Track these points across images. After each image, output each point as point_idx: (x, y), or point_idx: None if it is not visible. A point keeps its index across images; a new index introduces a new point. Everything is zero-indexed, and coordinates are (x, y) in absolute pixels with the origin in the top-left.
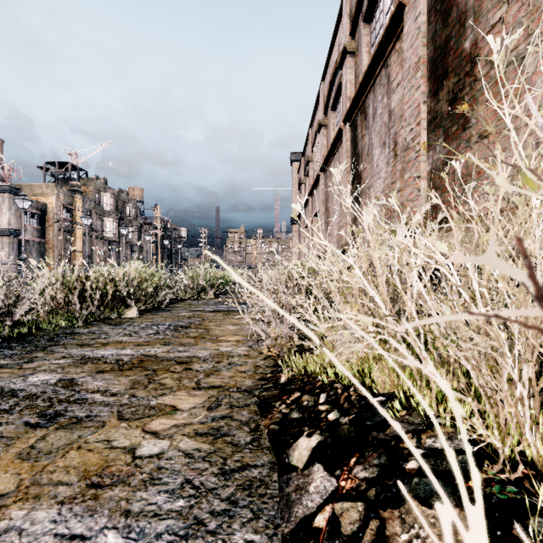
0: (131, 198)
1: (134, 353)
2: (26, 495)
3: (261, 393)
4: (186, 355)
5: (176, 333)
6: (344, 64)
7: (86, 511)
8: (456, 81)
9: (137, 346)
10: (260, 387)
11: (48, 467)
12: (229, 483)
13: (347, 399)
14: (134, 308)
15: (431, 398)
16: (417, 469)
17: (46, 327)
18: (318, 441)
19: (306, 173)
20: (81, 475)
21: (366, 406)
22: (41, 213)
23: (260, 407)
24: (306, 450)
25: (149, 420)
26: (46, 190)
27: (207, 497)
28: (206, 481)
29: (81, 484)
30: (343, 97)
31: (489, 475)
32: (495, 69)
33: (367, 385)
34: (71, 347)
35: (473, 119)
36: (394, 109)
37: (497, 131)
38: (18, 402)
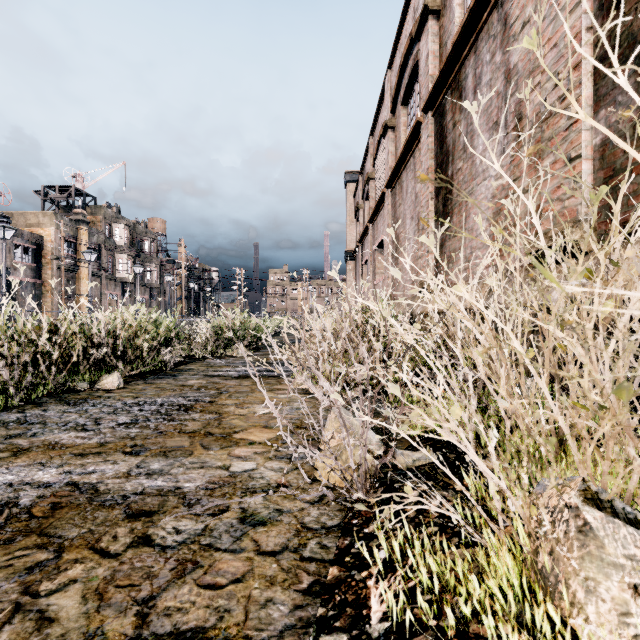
0: (150, 231)
1: (56, 479)
2: None
3: None
4: (158, 485)
5: (165, 421)
6: (423, 32)
7: None
8: None
9: (75, 458)
10: None
11: None
12: None
13: None
14: (115, 374)
15: None
16: None
17: None
18: None
19: (365, 195)
20: None
21: None
22: (37, 247)
23: None
24: None
25: None
26: (42, 219)
27: None
28: None
29: None
30: (422, 77)
31: None
32: None
33: None
34: None
35: None
36: (516, 64)
37: None
38: None
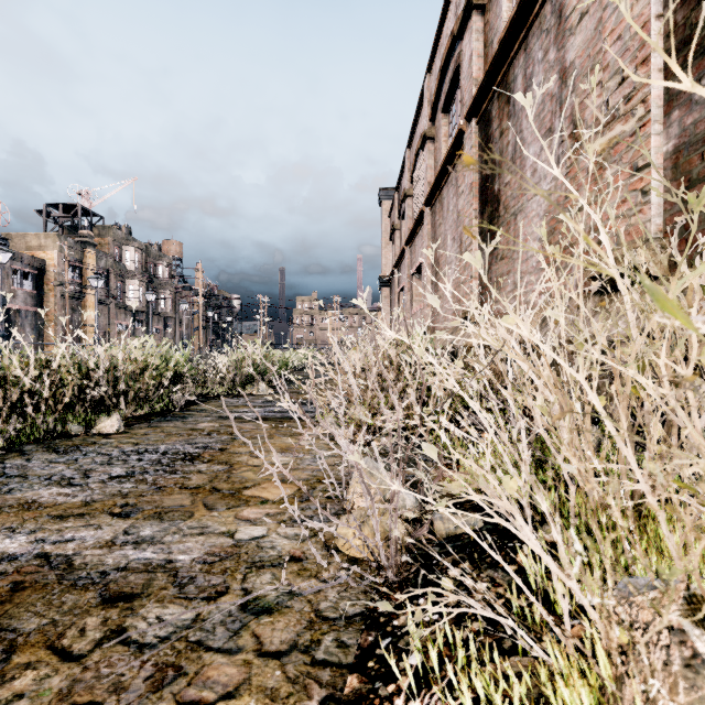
0: (164, 255)
1: (25, 550)
2: None
3: None
4: (146, 557)
5: (166, 474)
6: (466, 30)
7: None
8: None
9: (52, 521)
10: None
11: None
12: None
13: None
14: (114, 416)
15: None
16: None
17: None
18: None
19: (402, 214)
20: None
21: None
22: (38, 273)
23: None
24: None
25: None
26: (44, 241)
27: None
28: None
29: None
30: (464, 81)
31: None
32: None
33: None
34: None
35: None
36: (572, 62)
37: None
38: None
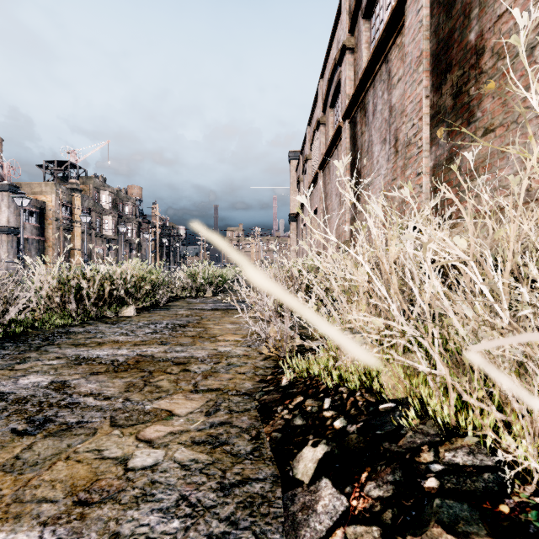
0: (129, 197)
1: (130, 353)
2: (6, 514)
3: (262, 396)
4: (183, 355)
5: (174, 332)
6: (343, 61)
7: (70, 533)
8: (460, 74)
9: (133, 346)
10: (261, 390)
11: (33, 481)
12: (229, 500)
13: (354, 404)
14: (131, 306)
15: (448, 407)
16: (437, 488)
17: (41, 326)
18: (324, 452)
19: (304, 171)
20: (68, 490)
21: (374, 413)
22: (41, 211)
23: (260, 412)
24: (312, 462)
25: (144, 426)
26: (45, 188)
27: (204, 517)
28: (204, 497)
29: (66, 501)
30: (342, 94)
31: (522, 498)
32: (502, 61)
33: (375, 390)
34: (66, 347)
35: (479, 112)
36: (394, 104)
37: (504, 124)
38: (6, 407)
